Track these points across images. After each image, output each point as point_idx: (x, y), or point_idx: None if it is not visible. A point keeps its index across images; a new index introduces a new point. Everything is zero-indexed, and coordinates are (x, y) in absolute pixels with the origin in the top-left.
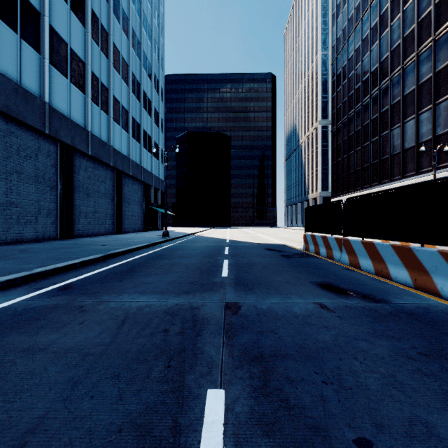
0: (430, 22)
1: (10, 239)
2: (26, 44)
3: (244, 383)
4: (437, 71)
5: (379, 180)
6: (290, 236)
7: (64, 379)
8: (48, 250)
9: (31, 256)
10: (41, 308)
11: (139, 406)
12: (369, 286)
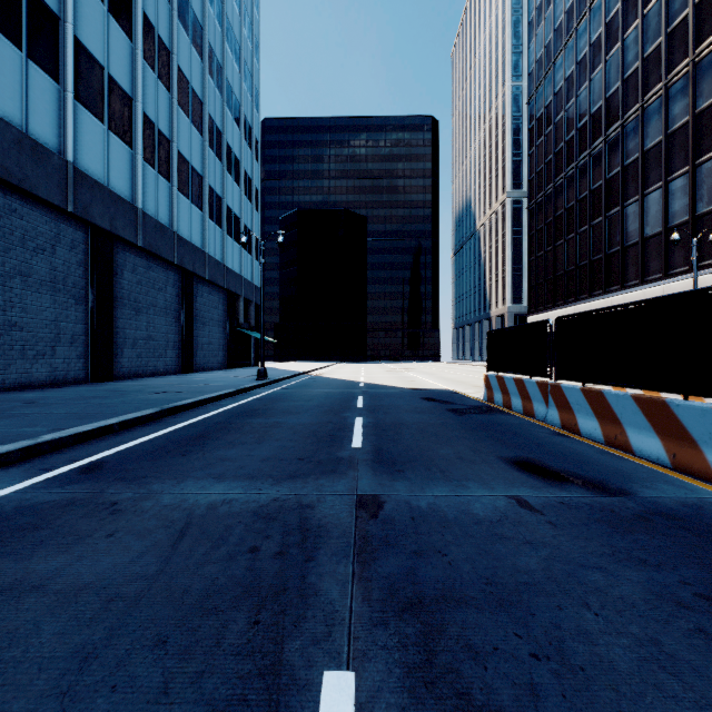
0: (687, 33)
1: (11, 382)
2: (37, 67)
3: (390, 657)
4: (697, 112)
5: (605, 286)
6: (463, 376)
7: (67, 648)
8: (70, 401)
9: (41, 412)
10: (46, 506)
11: (198, 708)
12: (597, 465)
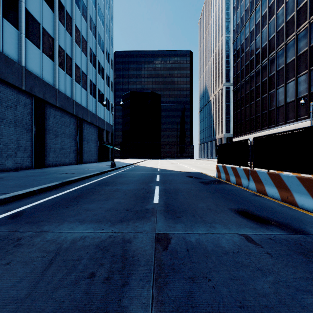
0: (306, 9)
1: None
2: (7, 22)
3: None
4: (311, 45)
5: (268, 125)
6: (204, 165)
7: None
8: (20, 178)
9: (3, 183)
10: None
11: None
12: (281, 214)
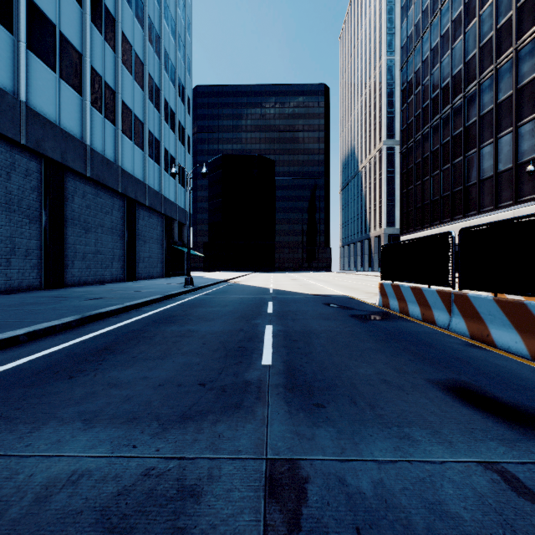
0: (534, 5)
1: None
2: None
3: None
4: None
5: (464, 212)
6: (353, 283)
7: None
8: (6, 307)
9: None
10: None
11: None
12: None
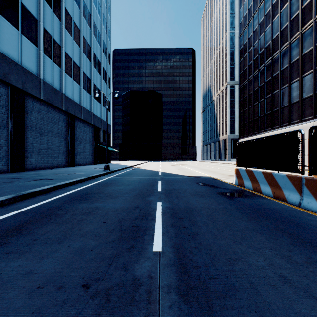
0: None
1: None
2: None
3: None
4: None
5: (280, 124)
6: (212, 168)
7: None
8: None
9: None
10: None
11: None
12: None
